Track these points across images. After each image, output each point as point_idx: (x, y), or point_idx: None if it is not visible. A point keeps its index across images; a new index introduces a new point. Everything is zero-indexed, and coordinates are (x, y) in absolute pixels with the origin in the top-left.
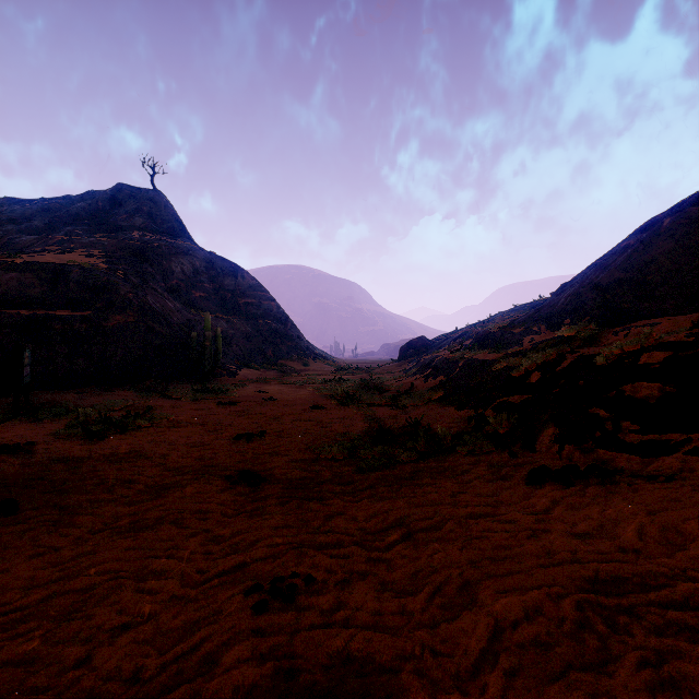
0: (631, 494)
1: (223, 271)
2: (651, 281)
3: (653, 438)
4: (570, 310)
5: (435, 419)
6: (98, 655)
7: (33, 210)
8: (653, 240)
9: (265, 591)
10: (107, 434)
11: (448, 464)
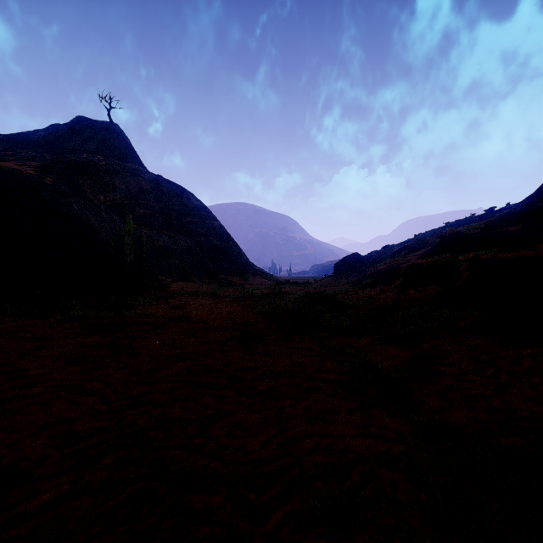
0: None
1: (169, 192)
2: None
3: None
4: None
5: None
6: None
7: None
8: None
9: None
10: None
11: None
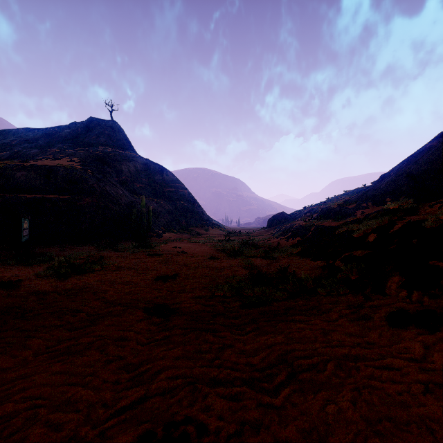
0: None
1: (154, 170)
2: None
3: None
4: (390, 192)
5: (296, 267)
6: None
7: (39, 134)
8: None
9: (158, 440)
10: (71, 274)
11: (313, 303)
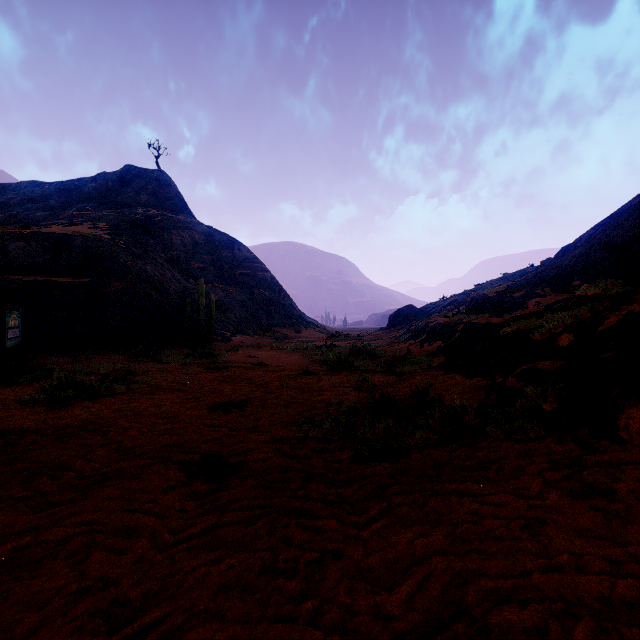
0: None
1: (220, 244)
2: None
3: None
4: (578, 271)
5: (441, 389)
6: None
7: (51, 190)
8: None
9: None
10: (75, 400)
11: (484, 455)
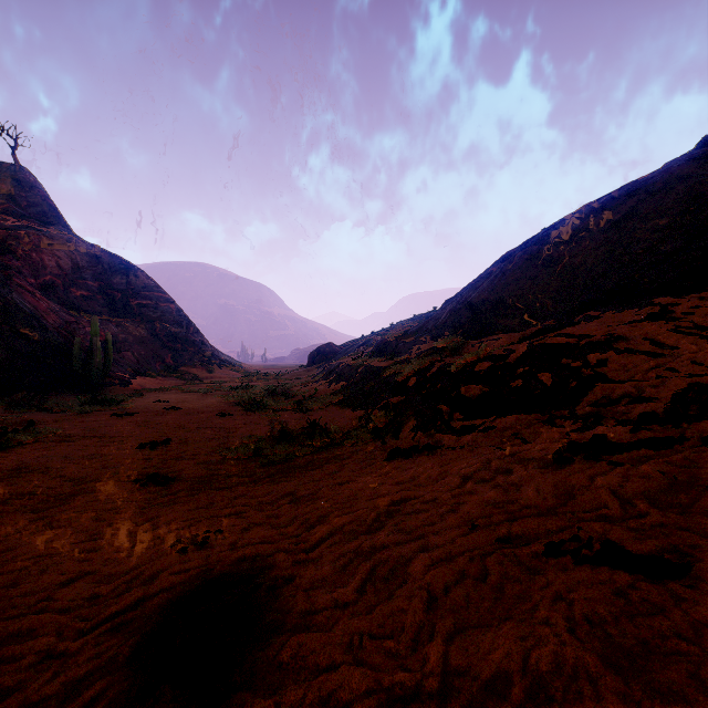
0: (438, 458)
1: (111, 267)
2: (505, 302)
3: (468, 423)
4: (449, 324)
5: (333, 420)
6: (58, 594)
7: None
8: (508, 270)
9: (186, 543)
10: None
11: (336, 454)
